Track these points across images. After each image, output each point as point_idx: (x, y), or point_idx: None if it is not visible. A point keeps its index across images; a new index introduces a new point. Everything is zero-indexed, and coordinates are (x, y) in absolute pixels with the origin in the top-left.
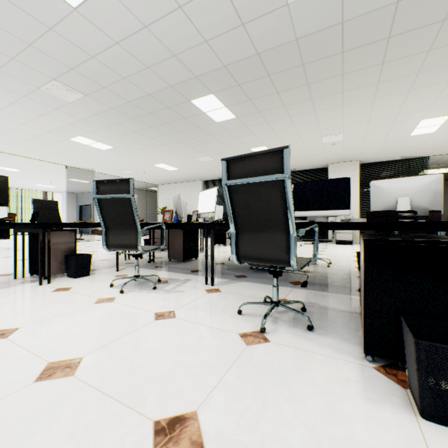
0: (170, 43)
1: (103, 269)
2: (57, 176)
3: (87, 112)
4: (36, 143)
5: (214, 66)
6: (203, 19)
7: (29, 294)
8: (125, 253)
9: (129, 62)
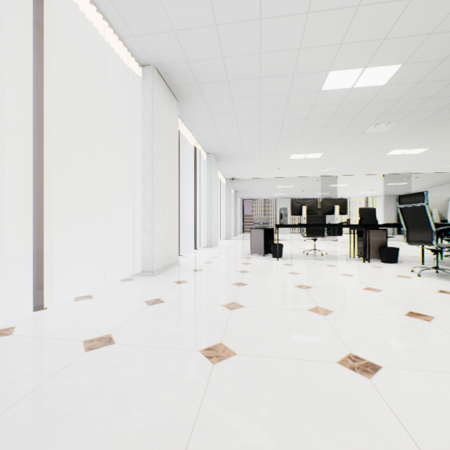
0: None
1: (410, 262)
2: (375, 184)
3: (398, 132)
4: (359, 164)
5: None
6: None
7: (357, 265)
8: (423, 247)
9: (432, 87)
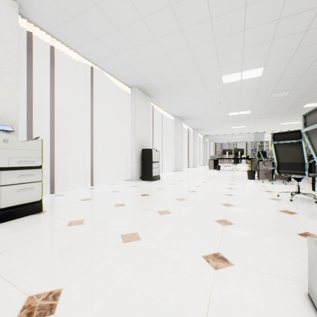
0: (272, 107)
1: None
2: None
3: (274, 119)
4: (271, 128)
5: (291, 103)
6: (272, 104)
7: (244, 172)
8: None
9: (268, 112)
